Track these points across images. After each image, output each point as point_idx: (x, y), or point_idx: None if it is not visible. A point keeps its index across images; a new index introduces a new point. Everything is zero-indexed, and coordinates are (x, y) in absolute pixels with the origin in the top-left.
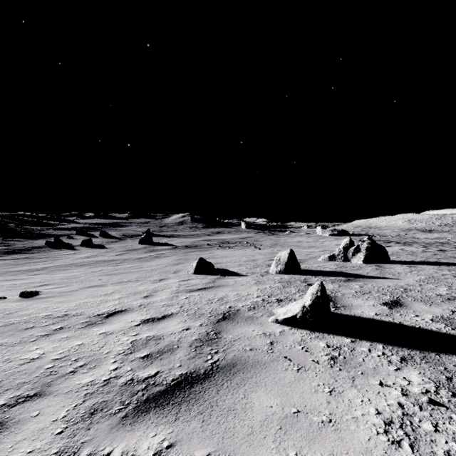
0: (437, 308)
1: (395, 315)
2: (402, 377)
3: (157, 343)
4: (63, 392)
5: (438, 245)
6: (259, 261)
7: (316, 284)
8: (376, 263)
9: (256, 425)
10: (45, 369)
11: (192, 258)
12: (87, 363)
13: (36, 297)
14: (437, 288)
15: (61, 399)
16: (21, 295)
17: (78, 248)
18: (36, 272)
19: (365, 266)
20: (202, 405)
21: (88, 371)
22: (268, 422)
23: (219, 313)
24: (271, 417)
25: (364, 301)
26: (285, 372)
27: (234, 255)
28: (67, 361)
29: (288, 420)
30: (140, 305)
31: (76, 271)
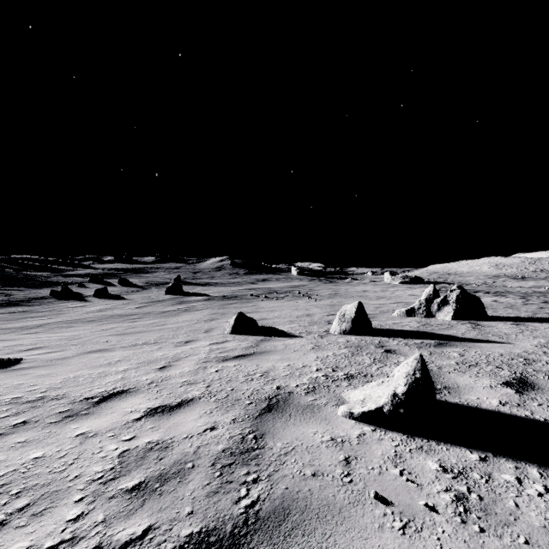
0: None
1: (532, 405)
2: None
3: (161, 456)
4: None
5: (539, 295)
6: (316, 317)
7: (413, 359)
8: (470, 319)
9: None
10: None
11: (230, 312)
12: (34, 502)
13: (13, 367)
14: None
15: None
16: None
17: (90, 299)
18: (31, 330)
19: (456, 323)
20: None
21: (28, 523)
22: None
23: (262, 399)
24: None
25: (474, 378)
26: (380, 534)
27: (283, 308)
28: (1, 496)
29: None
30: (151, 382)
31: (82, 329)
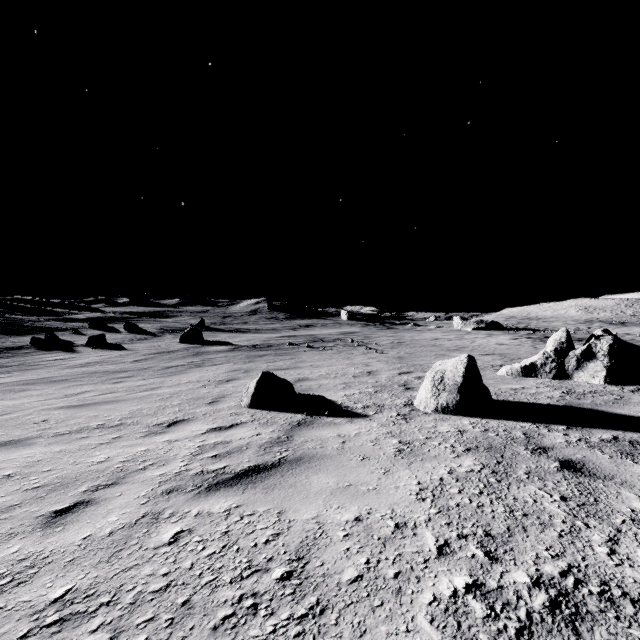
0: None
1: None
2: None
3: None
4: None
5: None
6: (383, 376)
7: None
8: (636, 383)
9: None
10: None
11: (257, 368)
12: None
13: None
14: None
15: None
16: None
17: (81, 349)
18: None
19: (620, 390)
20: None
21: None
22: None
23: None
24: None
25: None
26: None
27: (332, 362)
28: None
29: None
30: None
31: (36, 395)
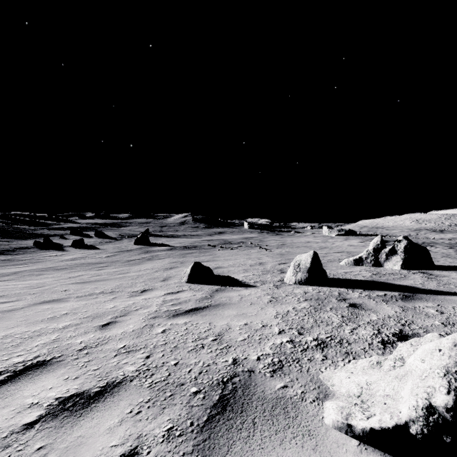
0: None
1: None
2: None
3: None
4: None
5: None
6: (268, 265)
7: (451, 344)
8: (419, 269)
9: None
10: None
11: (188, 260)
12: None
13: None
14: None
15: None
16: None
17: (68, 249)
18: (4, 278)
19: (407, 273)
20: None
21: None
22: None
23: (213, 383)
24: None
25: None
26: None
27: (237, 257)
28: None
29: None
30: (83, 347)
31: (50, 277)
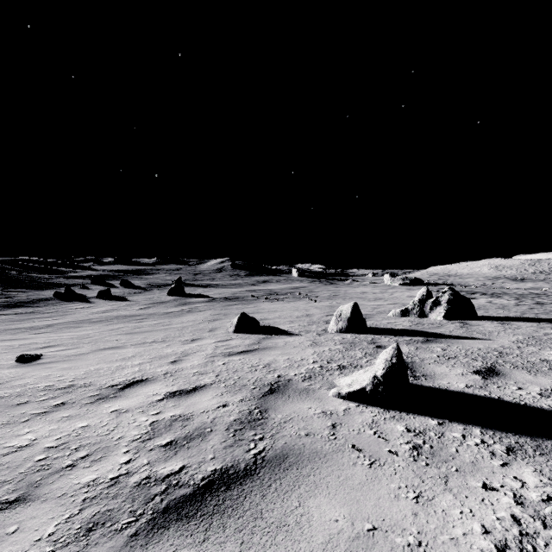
0: (545, 379)
1: (492, 387)
2: (512, 476)
3: (185, 424)
4: (54, 497)
5: (534, 297)
6: (315, 317)
7: (391, 348)
8: (460, 319)
9: (316, 550)
10: (34, 462)
11: (232, 312)
12: (91, 454)
13: (36, 362)
14: (541, 352)
15: (51, 506)
16: (17, 359)
17: (94, 300)
18: (41, 330)
19: (446, 322)
20: (242, 518)
21: (91, 465)
22: (333, 546)
23: (265, 384)
24: (336, 538)
25: (450, 368)
26: (353, 467)
27: (283, 309)
28: (65, 450)
29: (361, 541)
30: (166, 373)
31: (90, 329)
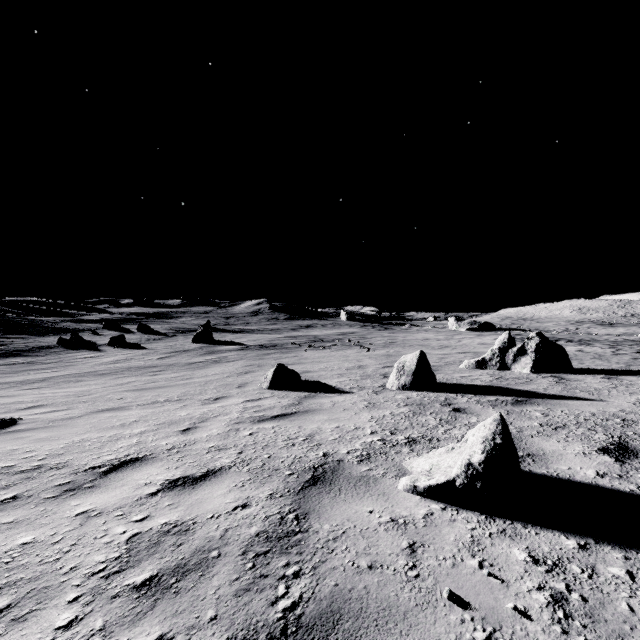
0: None
1: (637, 476)
2: None
3: (180, 542)
4: None
5: (631, 344)
6: (369, 369)
7: (491, 420)
8: (552, 372)
9: None
10: None
11: (268, 363)
12: (16, 603)
13: (8, 429)
14: None
15: None
16: None
17: (105, 348)
18: (33, 385)
19: (535, 377)
20: None
21: (6, 631)
22: None
23: (305, 469)
24: None
25: (563, 443)
26: None
27: (330, 359)
28: None
29: None
30: (171, 447)
31: (93, 384)
